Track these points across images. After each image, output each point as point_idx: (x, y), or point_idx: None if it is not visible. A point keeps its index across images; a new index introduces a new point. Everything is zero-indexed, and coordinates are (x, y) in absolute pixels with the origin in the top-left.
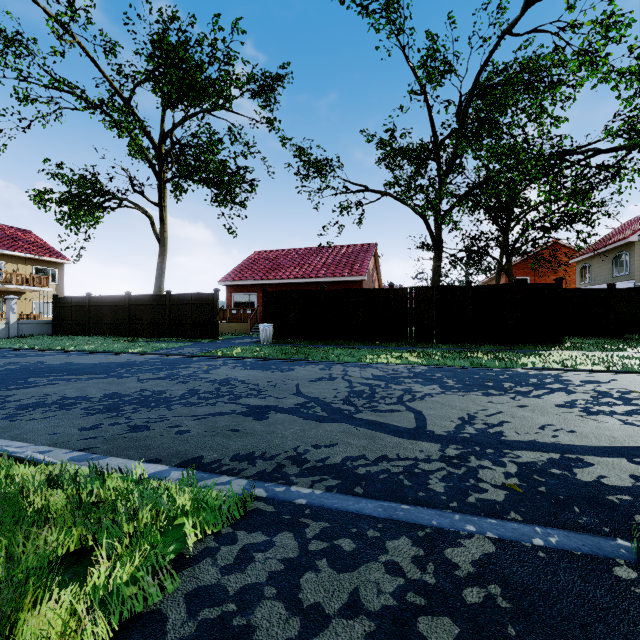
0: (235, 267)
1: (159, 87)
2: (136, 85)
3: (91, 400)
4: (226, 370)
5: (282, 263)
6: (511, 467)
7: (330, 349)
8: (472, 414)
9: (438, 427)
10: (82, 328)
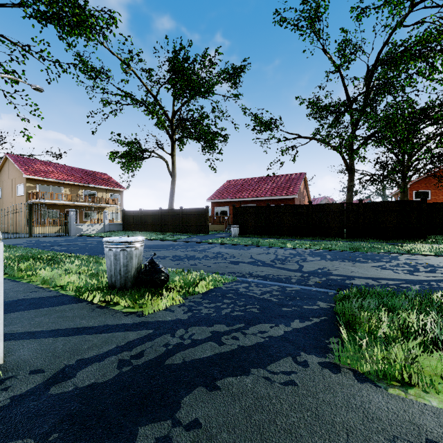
0: (216, 191)
1: (175, 92)
2: (160, 87)
3: (169, 257)
4: (217, 249)
5: (244, 188)
6: (323, 279)
7: (271, 240)
8: (325, 267)
9: (306, 269)
10: (137, 227)
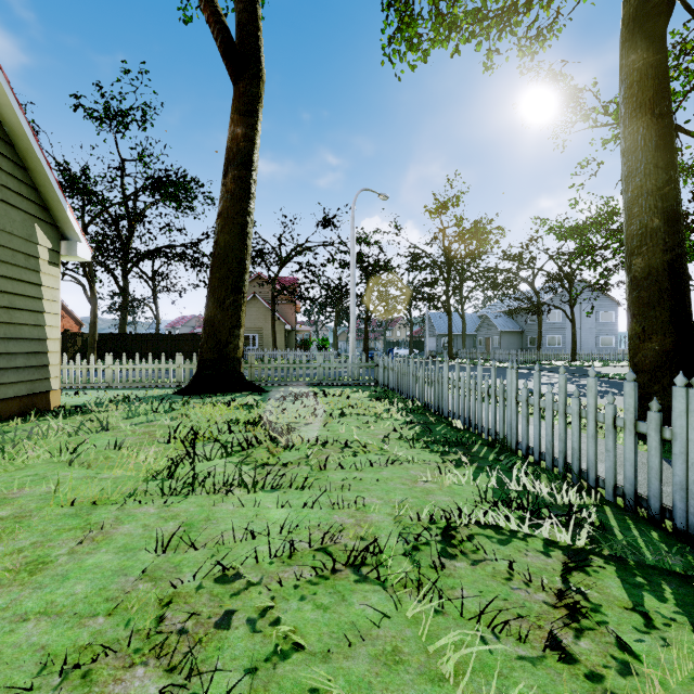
0: None
1: None
2: None
3: None
4: None
5: None
6: None
7: None
8: None
9: None
10: None
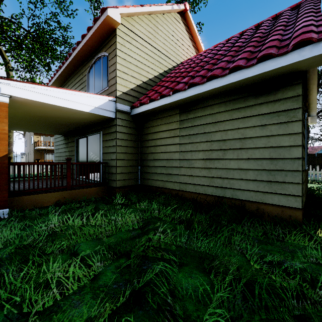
0: None
1: None
2: None
3: None
4: None
5: None
6: None
7: None
8: None
9: None
10: None
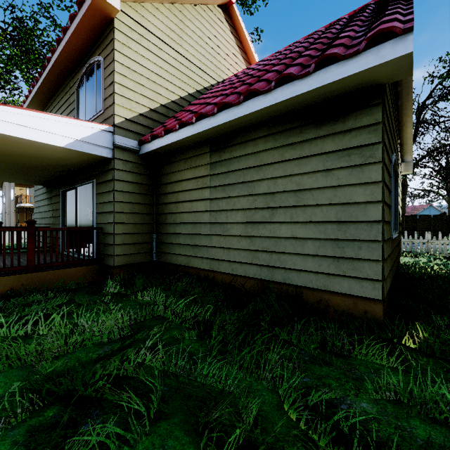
0: None
1: None
2: None
3: None
4: None
5: None
6: None
7: None
8: None
9: None
10: None
